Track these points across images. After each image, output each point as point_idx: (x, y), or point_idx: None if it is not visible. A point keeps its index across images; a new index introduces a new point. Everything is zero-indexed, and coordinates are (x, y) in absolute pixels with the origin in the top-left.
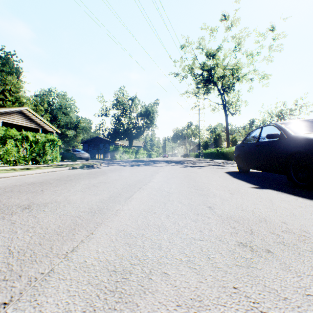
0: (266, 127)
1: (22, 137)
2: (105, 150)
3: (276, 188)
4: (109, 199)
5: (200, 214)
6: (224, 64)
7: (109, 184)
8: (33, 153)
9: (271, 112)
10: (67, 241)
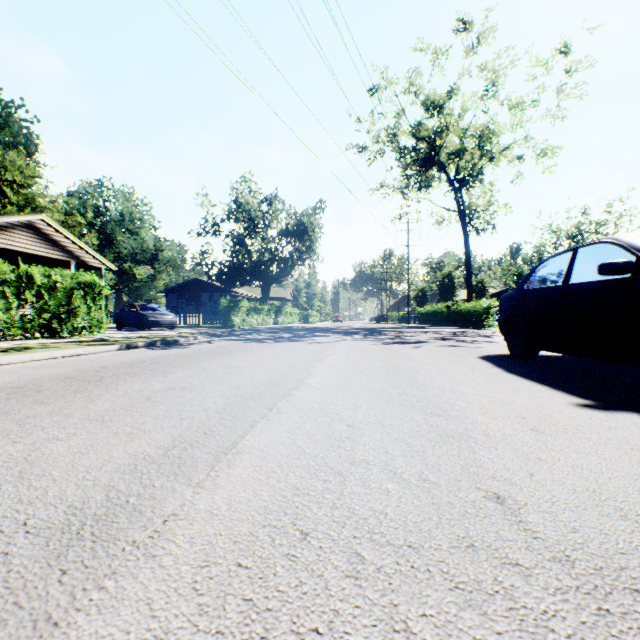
0: (587, 248)
1: (18, 277)
2: (214, 307)
3: None
4: (165, 455)
5: (480, 546)
6: (462, 126)
7: (190, 394)
8: (44, 312)
9: (557, 228)
10: None
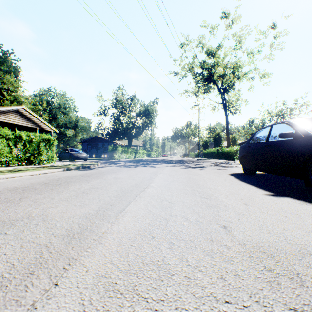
0: (276, 125)
1: (15, 137)
2: (105, 149)
3: (295, 196)
4: (97, 213)
5: (214, 240)
6: (224, 63)
7: (101, 190)
8: (27, 153)
9: (271, 111)
10: (8, 306)
